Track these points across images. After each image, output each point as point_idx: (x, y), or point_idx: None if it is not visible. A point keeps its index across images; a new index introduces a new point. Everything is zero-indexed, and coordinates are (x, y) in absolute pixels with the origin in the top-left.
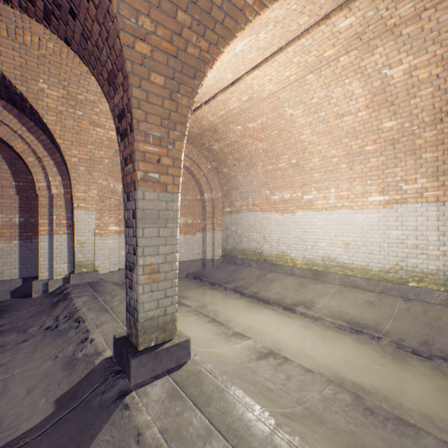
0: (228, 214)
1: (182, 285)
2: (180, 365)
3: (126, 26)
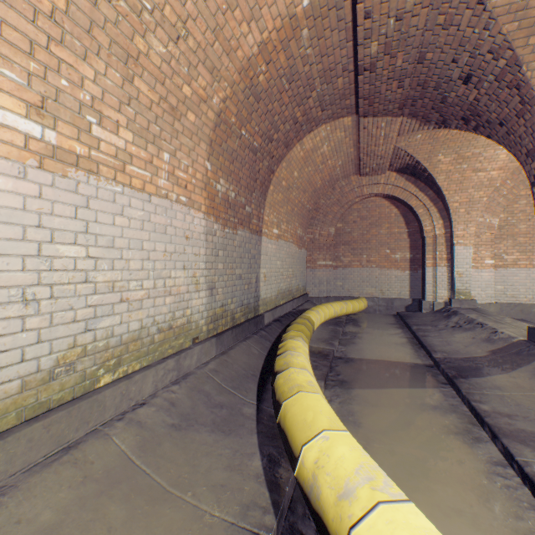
0: None
1: None
2: None
3: None
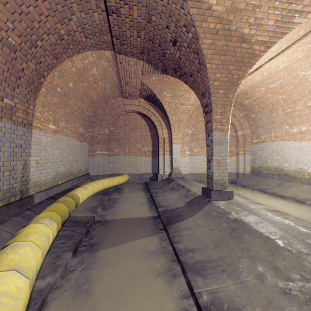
0: (255, 144)
1: None
2: (229, 199)
3: (211, 79)
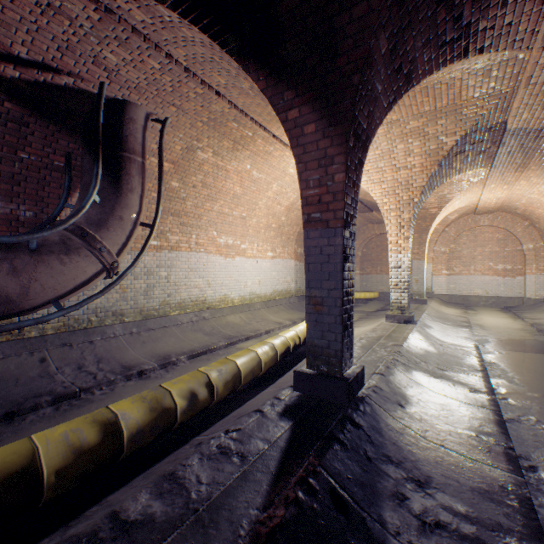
0: None
1: (487, 309)
2: (422, 305)
3: None
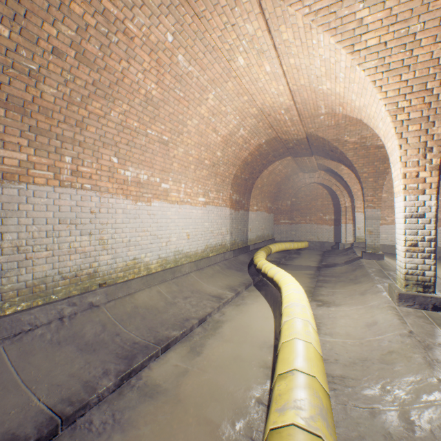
0: None
1: None
2: (378, 260)
3: (359, 173)
